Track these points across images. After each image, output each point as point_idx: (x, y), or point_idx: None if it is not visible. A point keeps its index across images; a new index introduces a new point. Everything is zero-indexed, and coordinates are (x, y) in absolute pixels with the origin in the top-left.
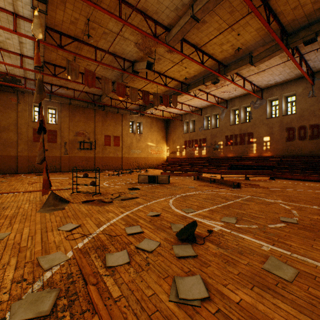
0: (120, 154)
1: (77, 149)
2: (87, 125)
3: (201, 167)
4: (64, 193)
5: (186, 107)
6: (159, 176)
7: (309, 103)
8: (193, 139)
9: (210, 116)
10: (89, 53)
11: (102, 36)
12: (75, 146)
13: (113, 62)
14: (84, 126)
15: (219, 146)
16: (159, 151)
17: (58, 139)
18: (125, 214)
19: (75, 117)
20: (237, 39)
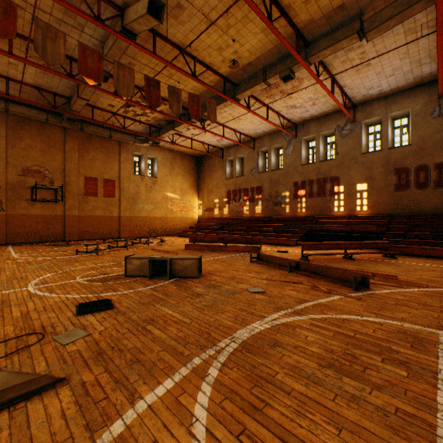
0: (116, 211)
1: (26, 200)
2: (49, 157)
3: (256, 233)
4: None
5: (230, 134)
6: (176, 259)
7: (433, 127)
8: (241, 187)
9: (268, 150)
10: None
11: None
12: (21, 195)
13: (75, 5)
14: (42, 158)
15: (283, 199)
16: (185, 207)
17: None
18: None
19: (21, 139)
20: None
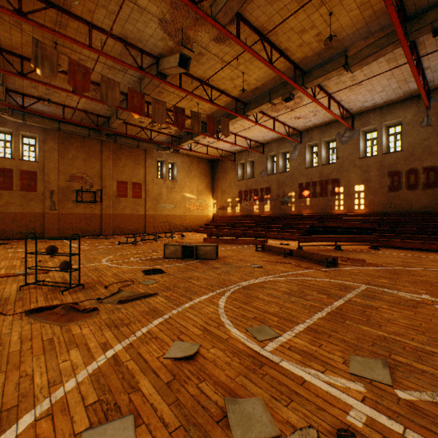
0: (142, 210)
1: (72, 202)
2: (89, 165)
3: (264, 229)
4: (11, 284)
5: (241, 141)
6: (200, 246)
7: (422, 135)
8: (252, 188)
9: (276, 154)
10: (80, 36)
11: (99, 2)
12: (69, 198)
13: (124, 57)
14: (84, 166)
15: (289, 199)
16: (201, 206)
17: (39, 186)
18: (110, 353)
19: (69, 151)
20: (327, 23)
